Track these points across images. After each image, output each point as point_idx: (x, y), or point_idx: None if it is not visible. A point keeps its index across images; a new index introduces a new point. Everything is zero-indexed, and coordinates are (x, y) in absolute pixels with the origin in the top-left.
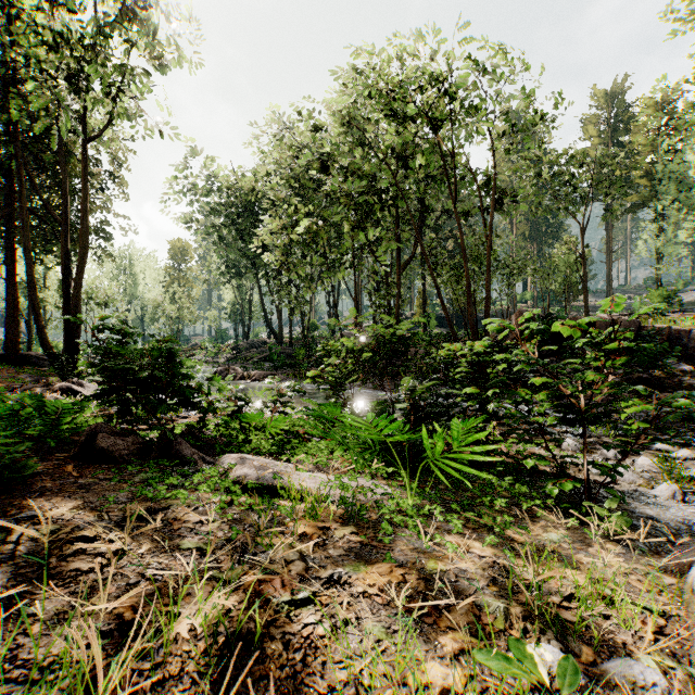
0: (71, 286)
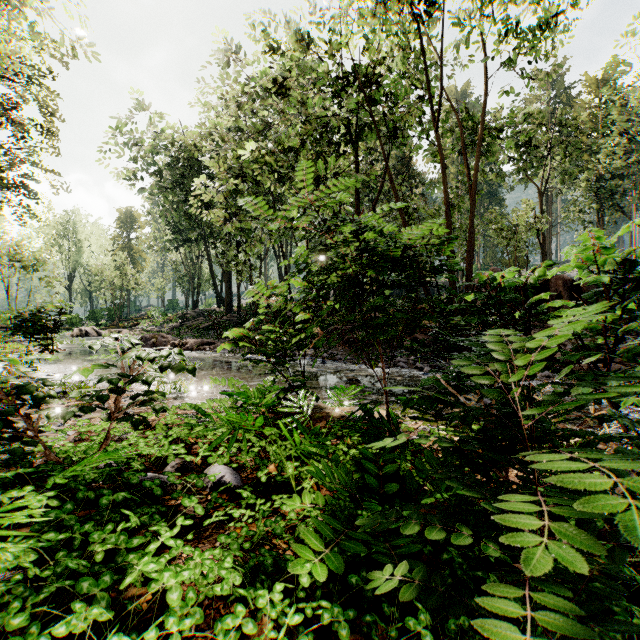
0: None
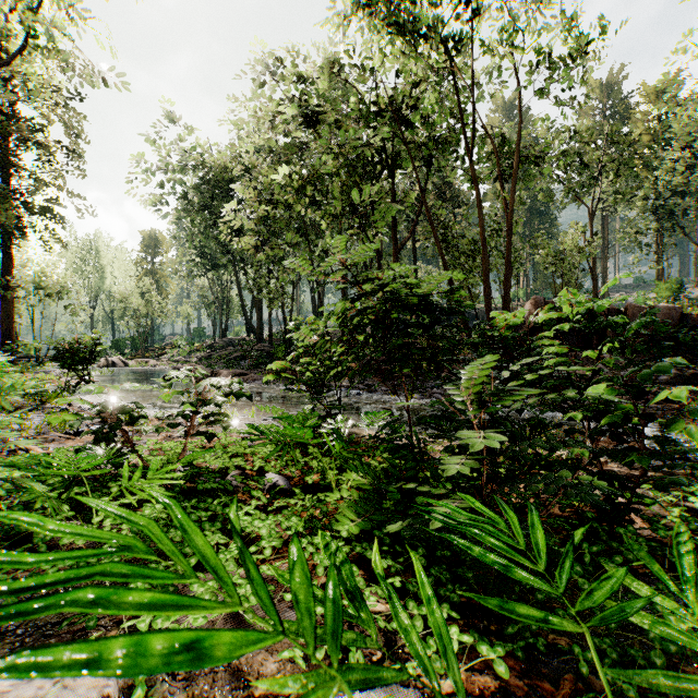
0: (12, 272)
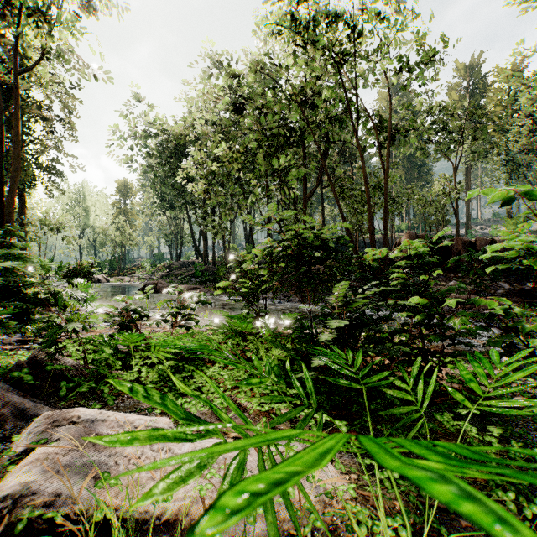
0: (25, 213)
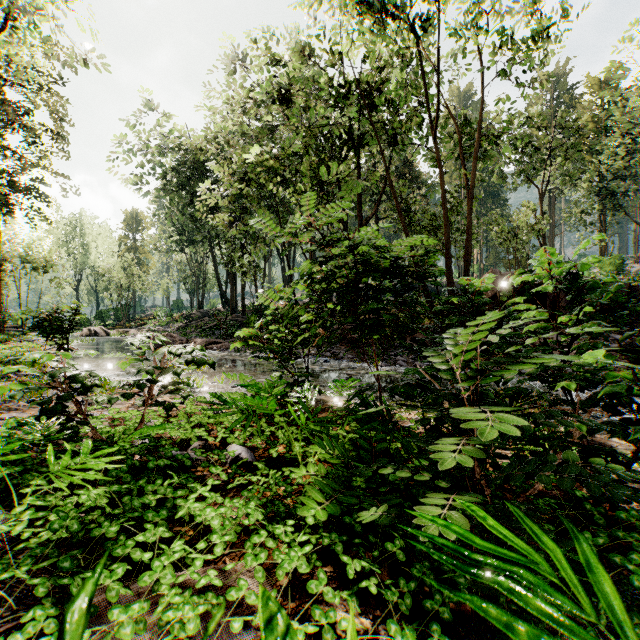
0: None
